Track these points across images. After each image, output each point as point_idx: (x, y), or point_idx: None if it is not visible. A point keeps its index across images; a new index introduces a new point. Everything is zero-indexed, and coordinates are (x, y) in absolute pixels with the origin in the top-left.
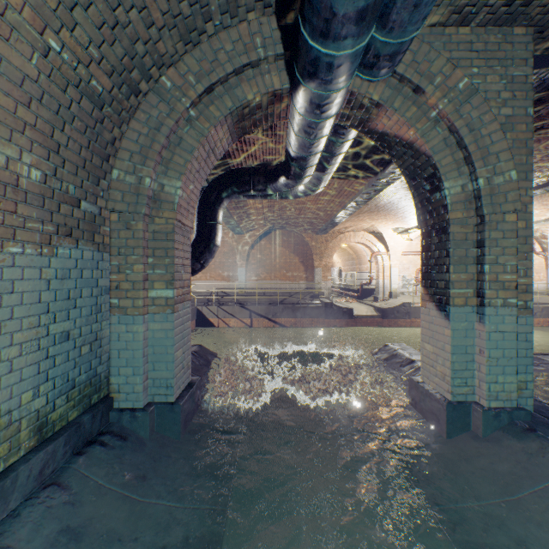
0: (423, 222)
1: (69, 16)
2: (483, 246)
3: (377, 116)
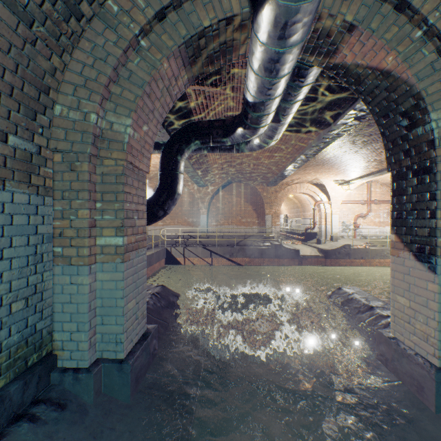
0: (395, 163)
1: None
2: None
3: (348, 43)
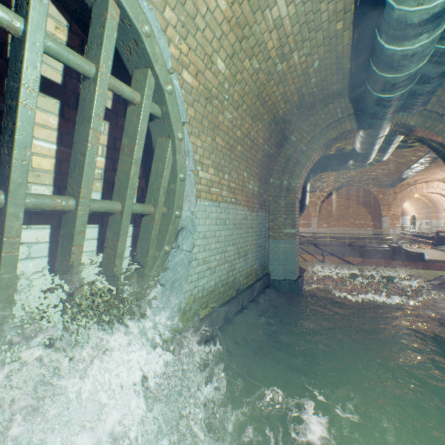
0: None
1: (270, 137)
2: None
3: (415, 130)
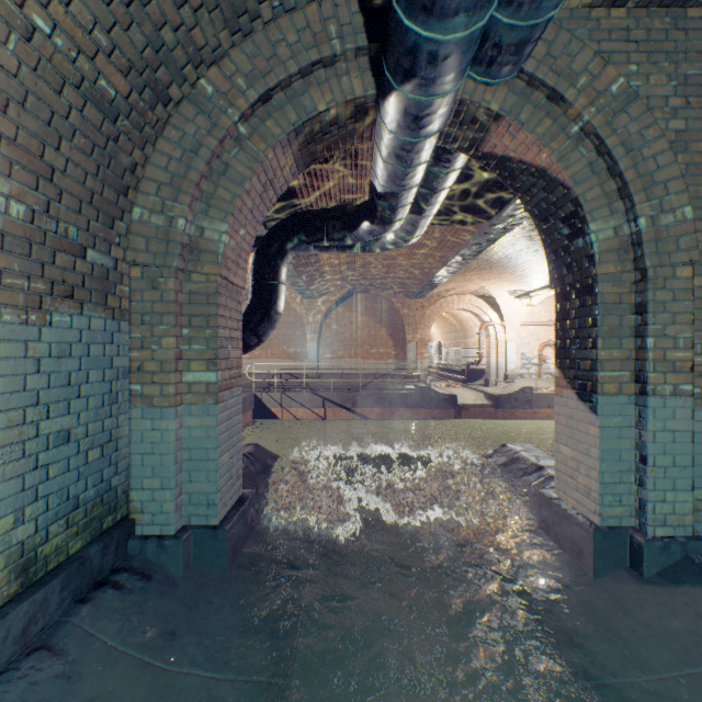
0: (558, 280)
1: None
2: (645, 312)
3: (496, 133)
